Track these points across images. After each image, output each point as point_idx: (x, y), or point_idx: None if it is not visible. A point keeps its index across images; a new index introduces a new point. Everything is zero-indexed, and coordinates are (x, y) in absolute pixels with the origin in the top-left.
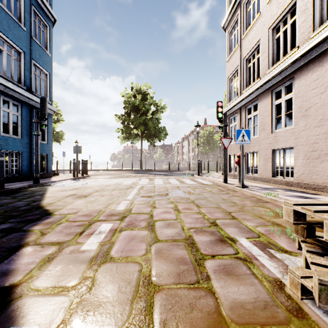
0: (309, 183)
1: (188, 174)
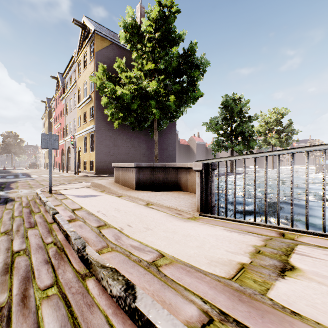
0: None
1: None
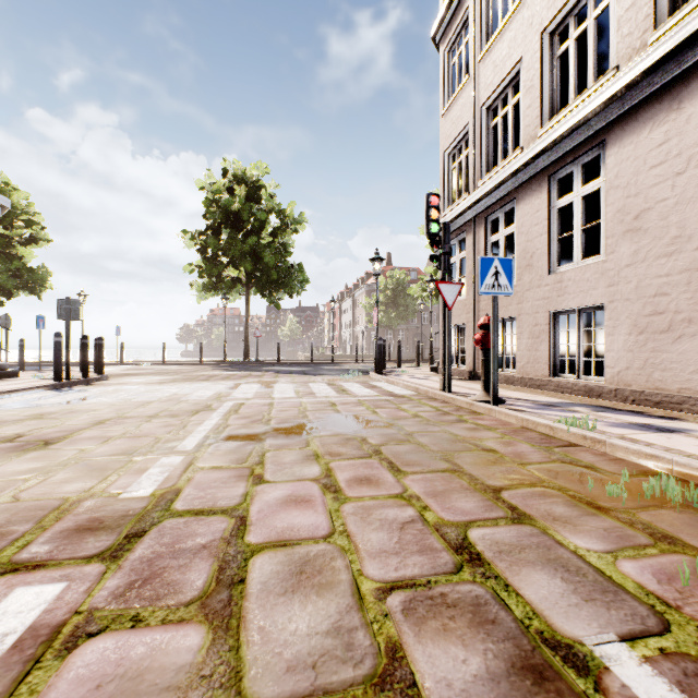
0: (646, 391)
1: (355, 371)
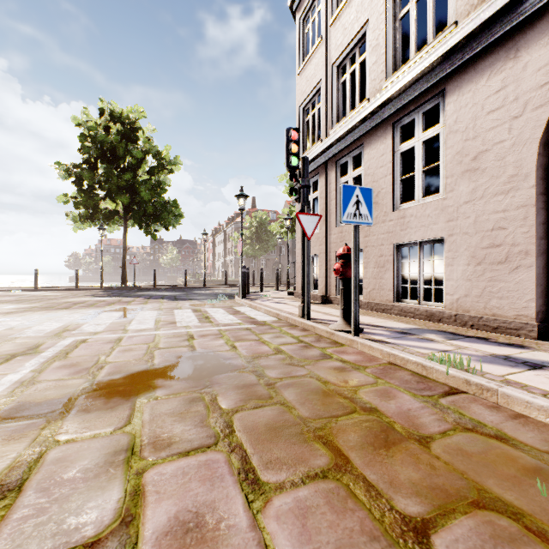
0: (484, 317)
1: (222, 295)
